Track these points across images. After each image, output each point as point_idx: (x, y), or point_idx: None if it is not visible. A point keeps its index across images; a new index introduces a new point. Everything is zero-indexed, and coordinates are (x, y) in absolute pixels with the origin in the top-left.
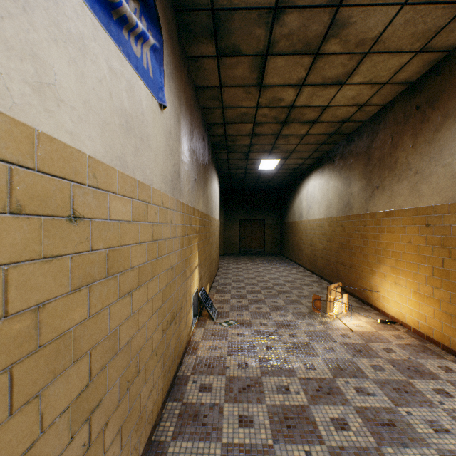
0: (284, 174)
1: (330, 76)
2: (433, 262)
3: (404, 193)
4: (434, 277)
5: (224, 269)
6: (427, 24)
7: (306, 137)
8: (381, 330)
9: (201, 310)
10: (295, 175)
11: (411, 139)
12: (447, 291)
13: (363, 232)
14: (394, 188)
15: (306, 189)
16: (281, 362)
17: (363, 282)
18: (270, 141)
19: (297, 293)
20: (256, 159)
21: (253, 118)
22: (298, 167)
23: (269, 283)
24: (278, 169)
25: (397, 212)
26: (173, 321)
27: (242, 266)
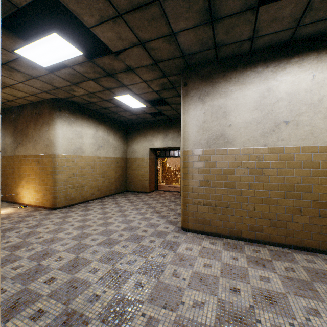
0: None
1: None
2: (41, 176)
3: (31, 148)
4: (41, 182)
5: None
6: (33, 90)
7: None
8: (19, 210)
9: None
10: None
11: (34, 125)
12: (45, 186)
13: (13, 165)
14: (28, 145)
15: None
16: None
17: (13, 192)
18: None
19: None
20: None
21: None
22: None
23: None
24: None
25: (29, 156)
26: None
27: None
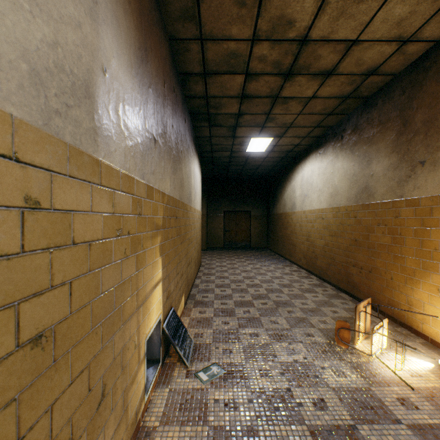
0: (275, 159)
1: None
2: None
3: None
4: None
5: (206, 268)
6: None
7: (311, 101)
8: None
9: (168, 344)
10: (286, 160)
11: None
12: None
13: (394, 226)
14: None
15: (300, 176)
16: None
17: (394, 294)
18: (264, 108)
19: (300, 305)
20: (245, 137)
21: (245, 64)
22: (292, 149)
23: (262, 289)
24: (268, 151)
25: None
26: None
27: (227, 264)
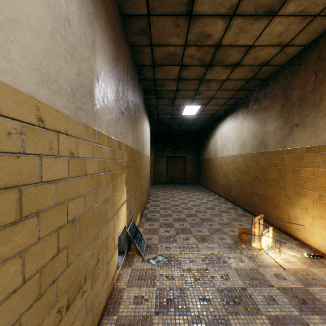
0: (202, 120)
1: (264, 3)
2: None
3: None
4: None
5: (154, 197)
6: None
7: (225, 82)
8: (312, 266)
9: (130, 243)
10: (211, 121)
11: None
12: None
13: (280, 167)
14: (319, 124)
15: (220, 132)
16: (219, 325)
17: (280, 212)
18: (194, 86)
19: (218, 220)
20: (181, 105)
21: (180, 60)
22: (214, 113)
23: (192, 211)
24: (198, 114)
25: (322, 147)
26: (77, 295)
27: (169, 194)
